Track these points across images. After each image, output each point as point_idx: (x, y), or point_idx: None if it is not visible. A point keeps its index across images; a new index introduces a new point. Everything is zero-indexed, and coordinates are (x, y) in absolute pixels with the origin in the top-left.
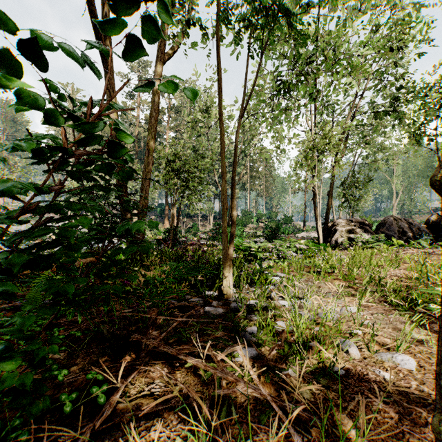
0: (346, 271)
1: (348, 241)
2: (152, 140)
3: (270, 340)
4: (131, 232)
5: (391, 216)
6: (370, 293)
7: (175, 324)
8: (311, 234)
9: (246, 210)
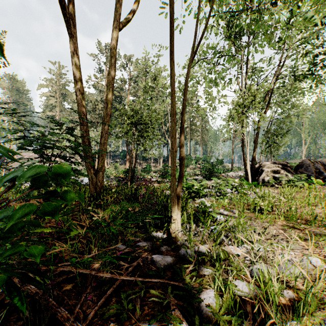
0: (285, 209)
1: (273, 180)
2: (110, 94)
3: (236, 323)
4: (43, 181)
5: (308, 159)
6: (324, 239)
7: (117, 282)
8: (238, 173)
9: (187, 155)
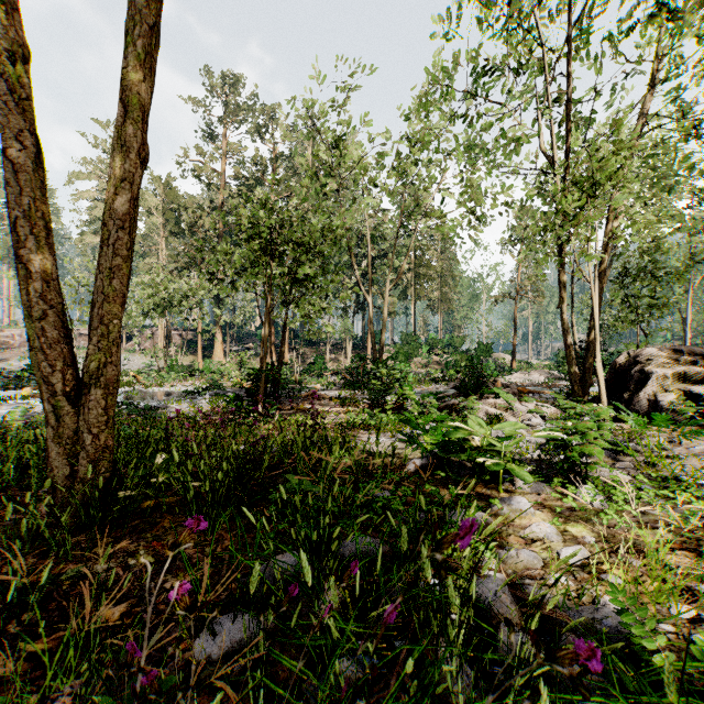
0: None
1: (691, 402)
2: (139, 68)
3: None
4: None
5: None
6: None
7: None
8: (532, 376)
9: (409, 334)
